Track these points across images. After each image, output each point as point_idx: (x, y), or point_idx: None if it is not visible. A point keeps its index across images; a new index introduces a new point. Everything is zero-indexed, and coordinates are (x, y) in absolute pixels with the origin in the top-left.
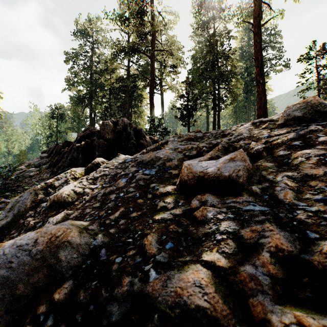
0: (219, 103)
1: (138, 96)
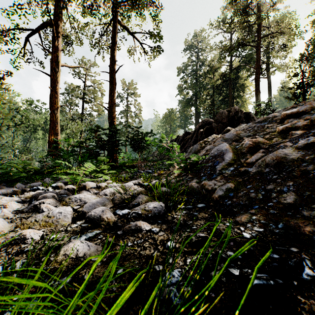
0: None
1: (240, 86)
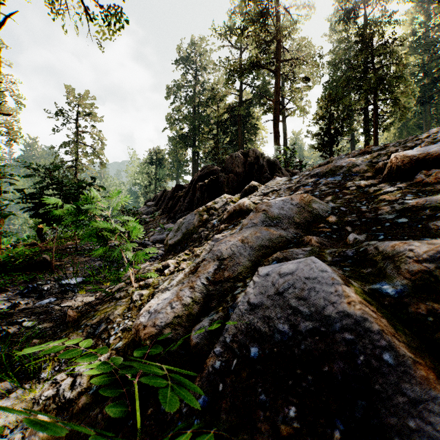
0: (377, 123)
1: (251, 127)
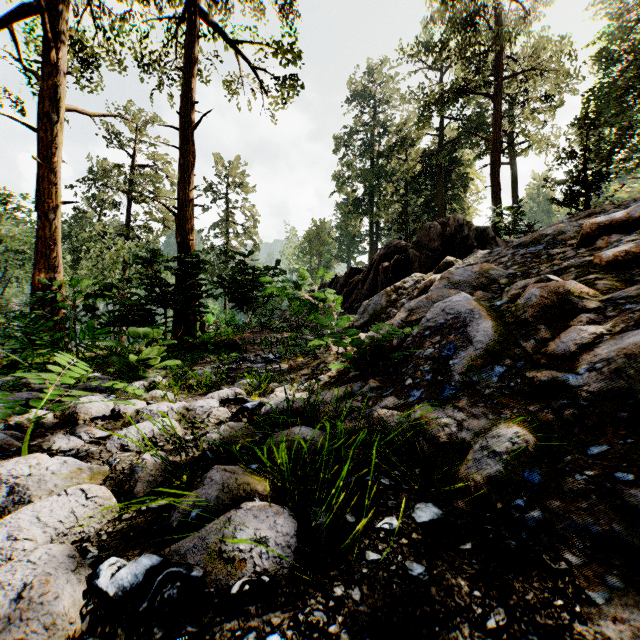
0: None
1: (459, 178)
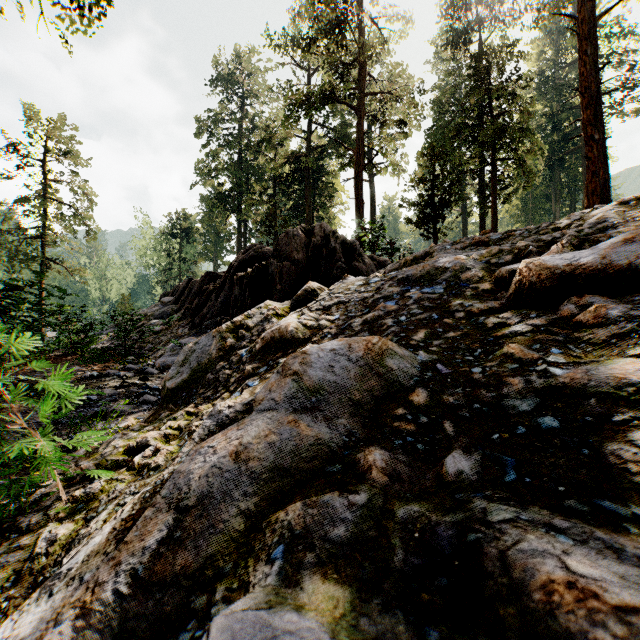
0: (495, 191)
1: (325, 187)
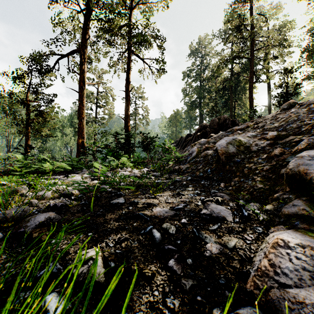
0: None
1: (241, 89)
